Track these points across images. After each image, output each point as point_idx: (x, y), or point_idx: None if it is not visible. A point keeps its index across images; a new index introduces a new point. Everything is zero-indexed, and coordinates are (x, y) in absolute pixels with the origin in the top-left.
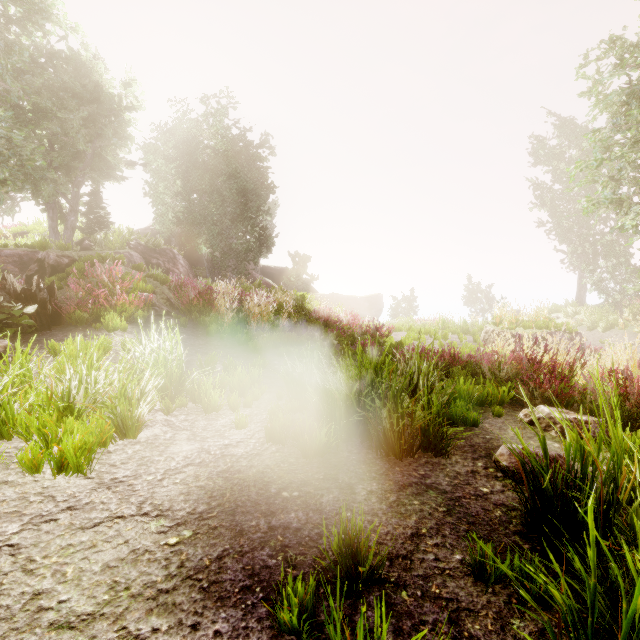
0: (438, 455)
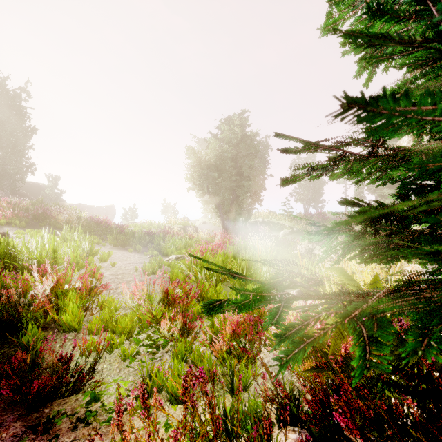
0: (145, 246)
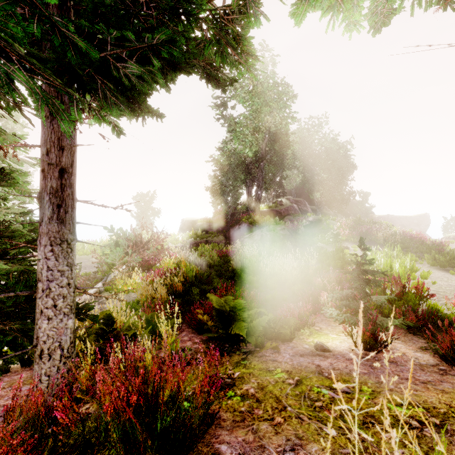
0: None
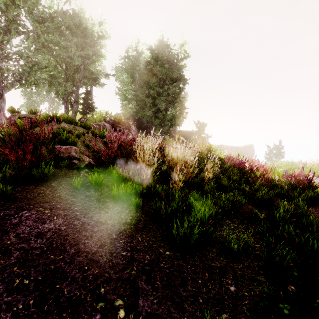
0: None
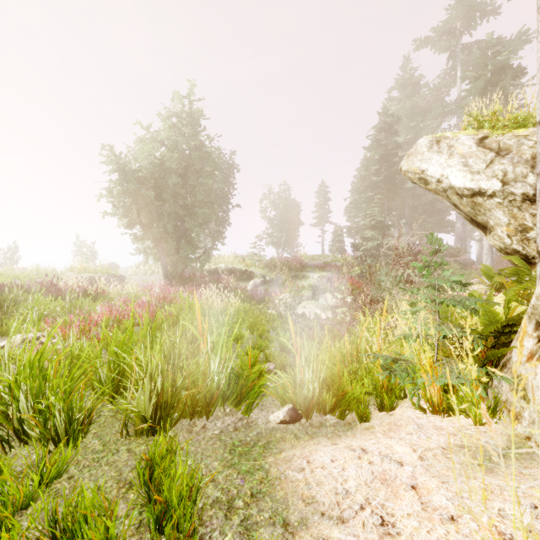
0: None
